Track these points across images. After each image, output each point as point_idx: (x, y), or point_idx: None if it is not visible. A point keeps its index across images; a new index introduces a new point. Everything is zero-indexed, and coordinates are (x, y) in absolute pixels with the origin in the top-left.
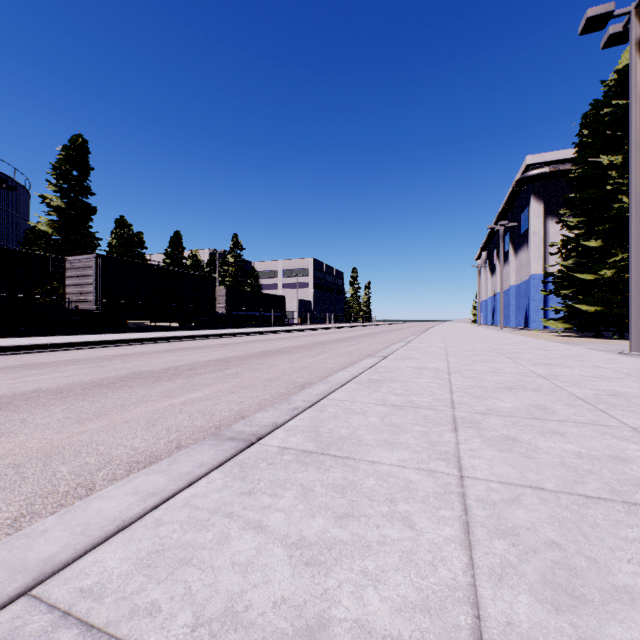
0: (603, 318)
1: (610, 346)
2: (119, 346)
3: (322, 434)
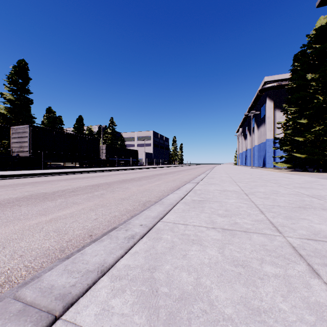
0: (307, 161)
1: (317, 176)
2: (38, 177)
3: (158, 287)
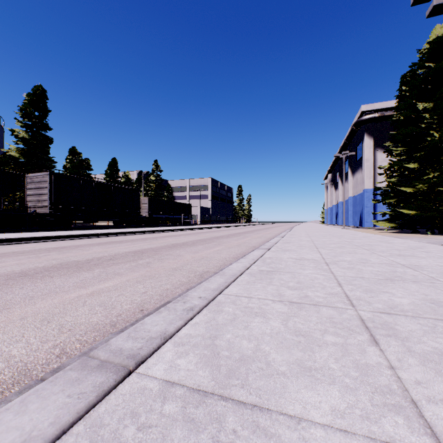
0: (419, 219)
1: (430, 239)
2: (63, 240)
3: (220, 351)
